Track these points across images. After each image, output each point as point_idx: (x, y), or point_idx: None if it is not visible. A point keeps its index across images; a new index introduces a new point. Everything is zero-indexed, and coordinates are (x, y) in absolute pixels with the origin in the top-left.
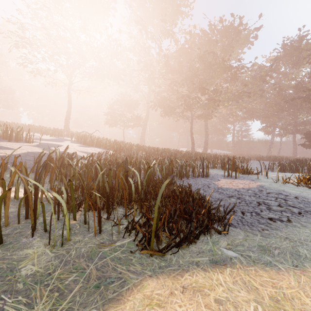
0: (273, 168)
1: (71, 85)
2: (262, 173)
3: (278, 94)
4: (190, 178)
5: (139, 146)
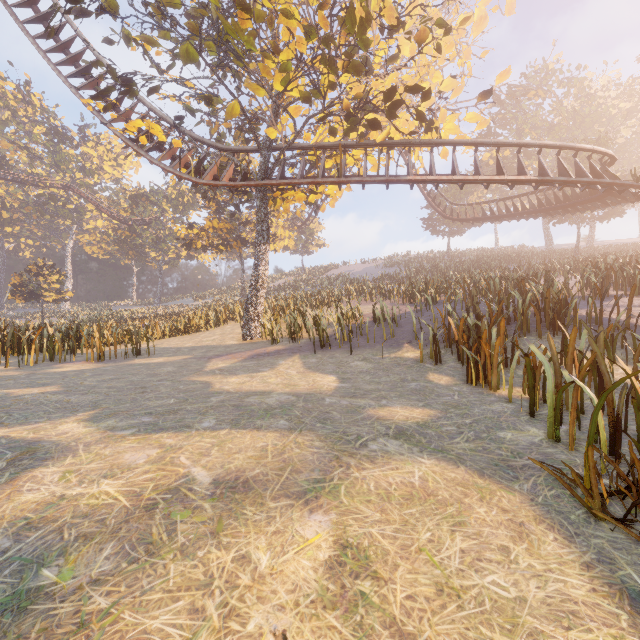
0: None
1: None
2: None
3: None
4: None
5: None
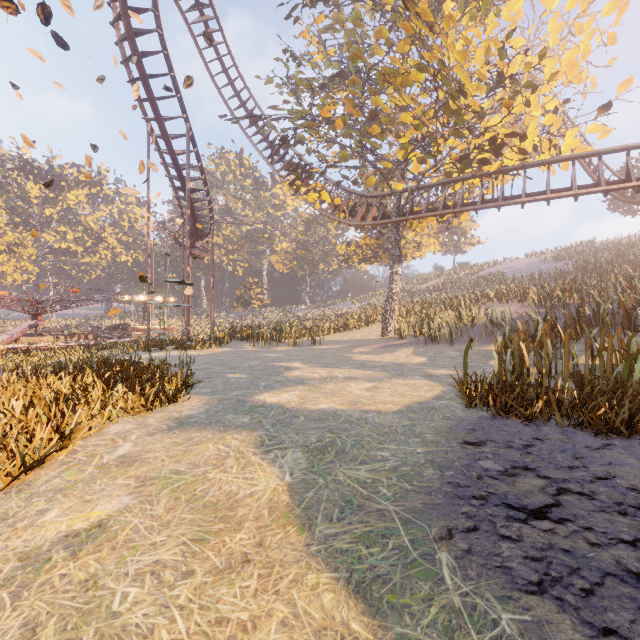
0: None
1: None
2: None
3: None
4: None
5: None
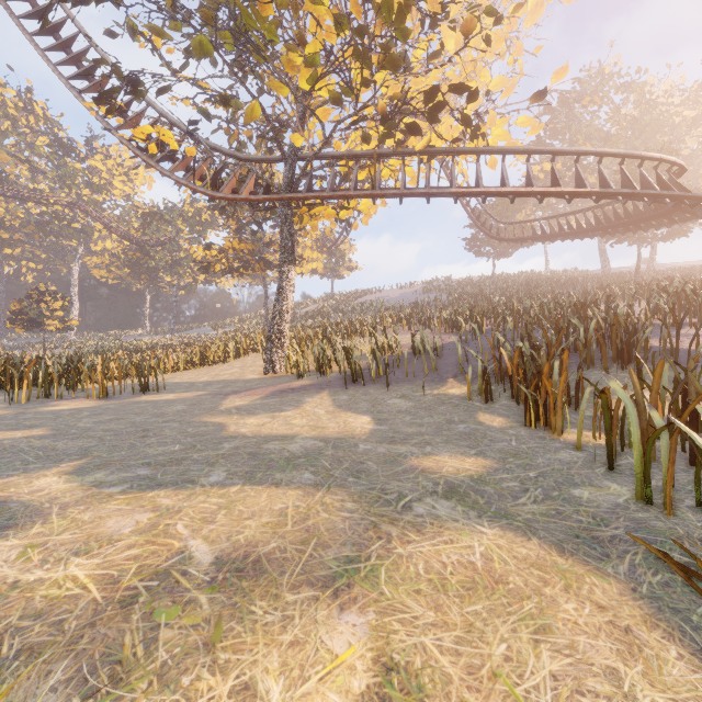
0: None
1: None
2: None
3: None
4: None
5: None
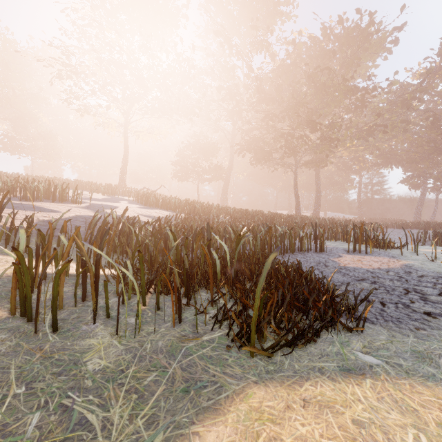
0: (425, 240)
1: (128, 125)
2: (408, 247)
3: (433, 126)
4: (297, 252)
5: (221, 208)
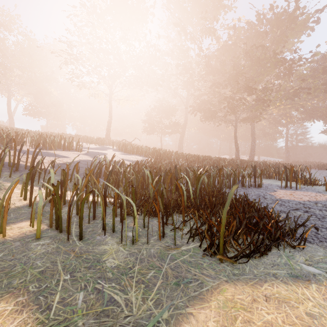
0: None
1: (112, 95)
2: None
3: None
4: (240, 187)
5: (179, 154)
